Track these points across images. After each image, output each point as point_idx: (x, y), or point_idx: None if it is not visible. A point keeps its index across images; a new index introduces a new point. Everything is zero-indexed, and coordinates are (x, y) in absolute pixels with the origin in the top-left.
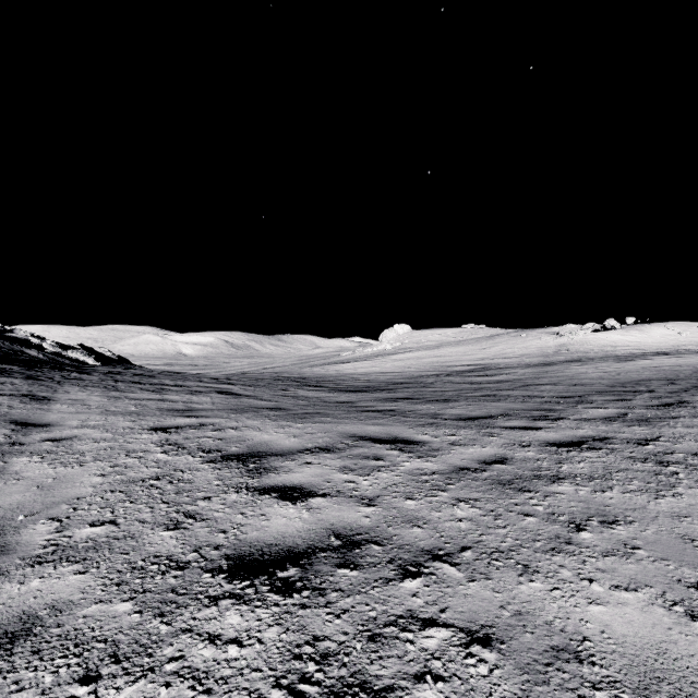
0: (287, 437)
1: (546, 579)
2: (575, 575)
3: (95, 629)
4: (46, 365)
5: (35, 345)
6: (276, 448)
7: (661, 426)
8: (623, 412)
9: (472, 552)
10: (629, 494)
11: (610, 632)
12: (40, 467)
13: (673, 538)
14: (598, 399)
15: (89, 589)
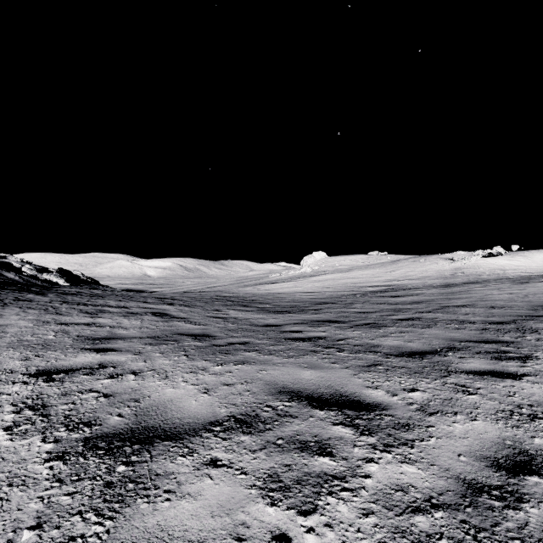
0: (196, 393)
1: None
2: None
3: None
4: (13, 287)
5: (17, 268)
6: (174, 419)
7: None
8: None
9: None
10: None
11: None
12: None
13: None
14: (539, 327)
15: None
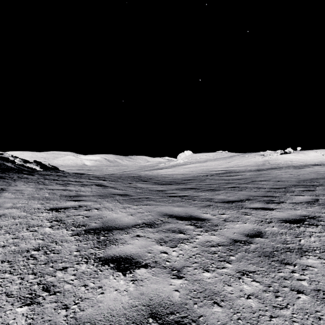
0: (127, 215)
1: None
2: None
3: None
4: (13, 171)
5: (11, 160)
6: (119, 224)
7: None
8: (315, 198)
9: None
10: None
11: None
12: None
13: None
14: (295, 190)
15: None
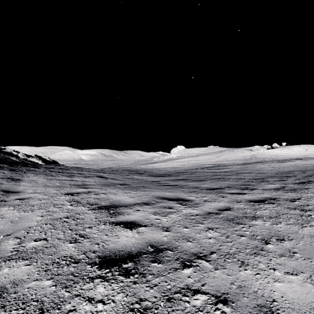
0: (128, 198)
1: (253, 269)
2: (266, 266)
3: (33, 295)
4: (19, 164)
5: (15, 155)
6: (123, 203)
7: (301, 193)
8: (283, 186)
9: (216, 254)
10: (289, 225)
11: (286, 296)
12: (13, 212)
13: (312, 247)
14: (270, 180)
15: (32, 273)
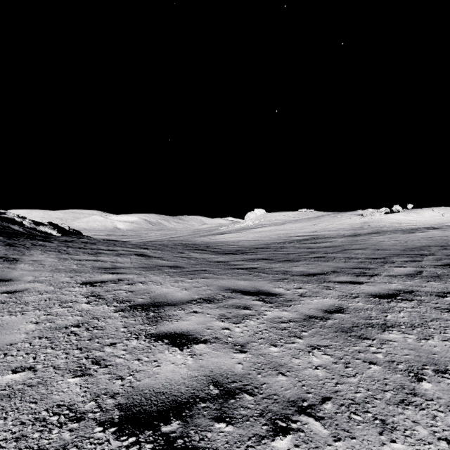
0: (180, 290)
1: (406, 439)
2: (431, 433)
3: None
4: (23, 236)
5: (18, 222)
6: (171, 299)
7: None
8: (418, 270)
9: (332, 404)
10: (449, 342)
11: None
12: None
13: None
14: (397, 260)
15: None
